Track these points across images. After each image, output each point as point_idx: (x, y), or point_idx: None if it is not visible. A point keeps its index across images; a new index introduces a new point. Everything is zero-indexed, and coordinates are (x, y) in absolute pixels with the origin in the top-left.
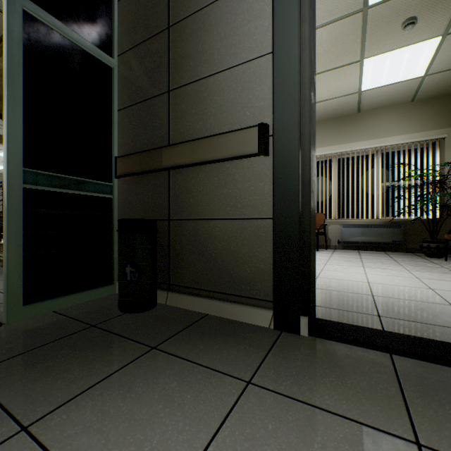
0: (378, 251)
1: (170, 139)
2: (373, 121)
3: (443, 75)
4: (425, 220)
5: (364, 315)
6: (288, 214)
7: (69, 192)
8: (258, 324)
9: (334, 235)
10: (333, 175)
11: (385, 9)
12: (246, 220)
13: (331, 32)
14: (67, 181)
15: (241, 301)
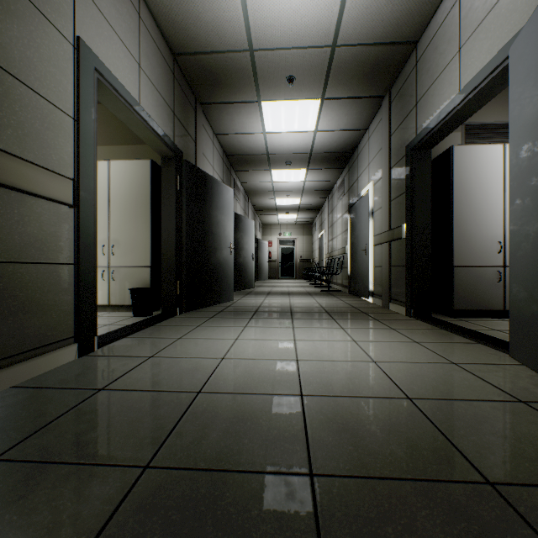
0: None
1: None
2: None
3: None
4: None
5: None
6: (89, 261)
7: None
8: (68, 361)
9: None
10: None
11: None
12: (54, 265)
13: None
14: None
15: (48, 350)
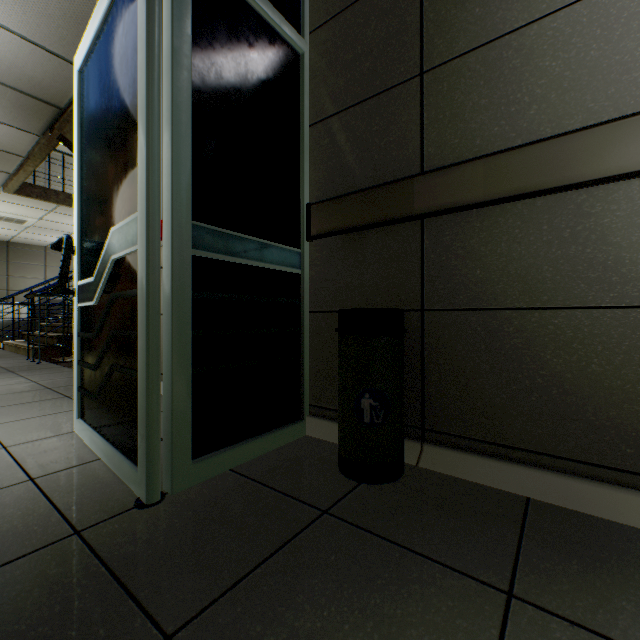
0: None
1: (423, 162)
2: None
3: None
4: None
5: None
6: None
7: (247, 264)
8: None
9: None
10: None
11: None
12: (639, 311)
13: None
14: (245, 244)
15: (621, 482)
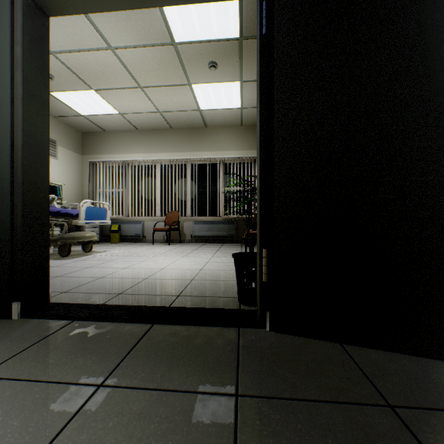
0: (220, 243)
1: None
2: (217, 136)
3: (254, 111)
4: (250, 218)
5: (108, 295)
6: (2, 212)
7: None
8: None
9: (188, 231)
10: (189, 178)
11: (190, 49)
12: None
13: (154, 54)
14: None
15: None
